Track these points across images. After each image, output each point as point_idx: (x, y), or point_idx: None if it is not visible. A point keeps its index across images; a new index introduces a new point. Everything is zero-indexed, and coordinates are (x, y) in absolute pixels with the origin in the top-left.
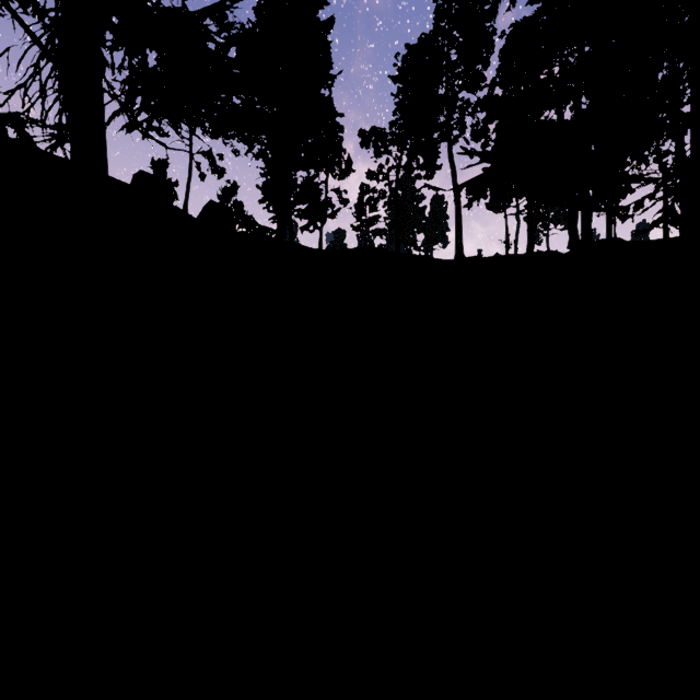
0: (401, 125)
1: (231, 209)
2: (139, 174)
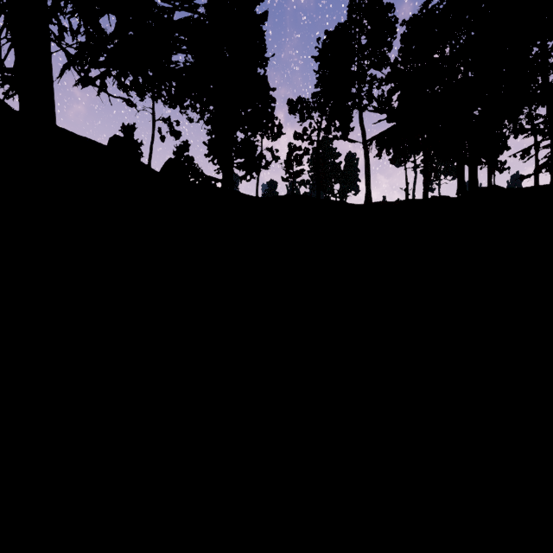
0: (322, 95)
1: (184, 163)
2: (114, 137)
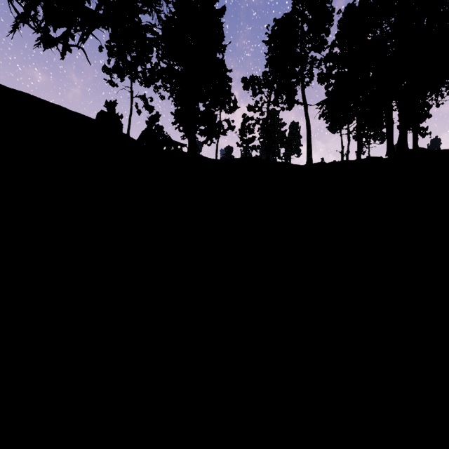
0: (271, 74)
1: (154, 130)
2: (100, 112)
